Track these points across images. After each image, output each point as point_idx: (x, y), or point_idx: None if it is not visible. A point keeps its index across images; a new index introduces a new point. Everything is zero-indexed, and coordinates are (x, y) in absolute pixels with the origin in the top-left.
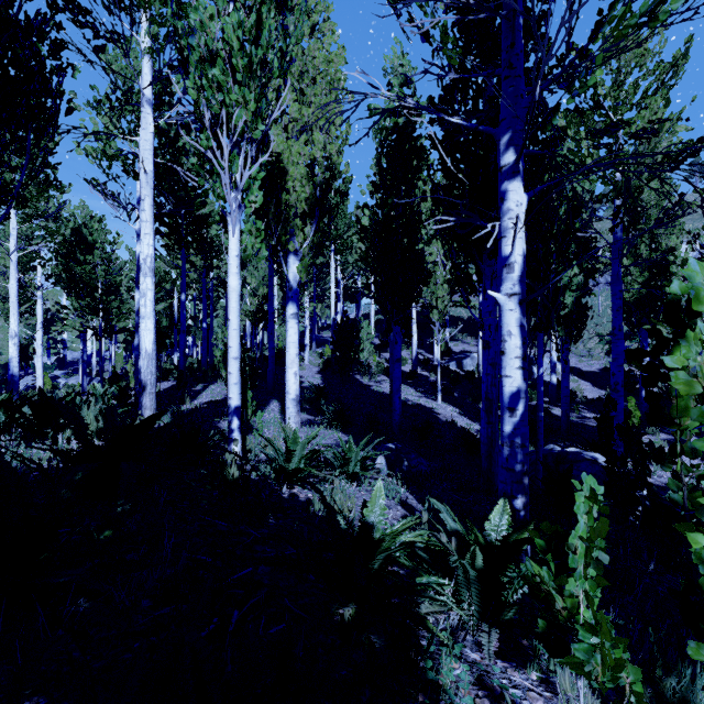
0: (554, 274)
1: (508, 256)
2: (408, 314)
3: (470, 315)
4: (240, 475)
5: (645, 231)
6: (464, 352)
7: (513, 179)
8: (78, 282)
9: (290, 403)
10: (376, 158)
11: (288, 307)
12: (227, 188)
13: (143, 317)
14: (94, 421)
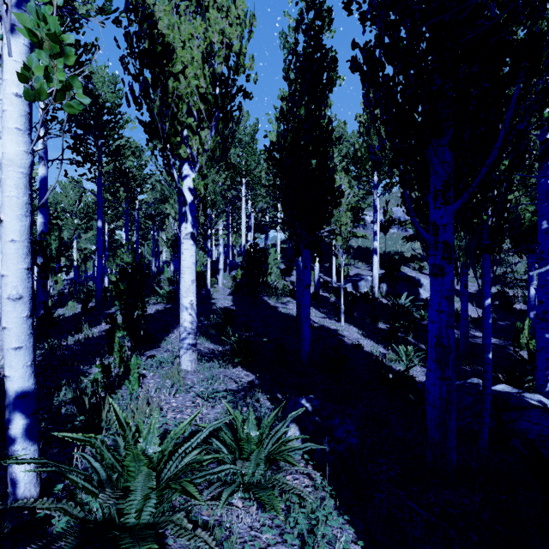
0: (507, 182)
1: None
2: (318, 237)
3: (359, 244)
4: None
5: None
6: (357, 275)
7: None
8: None
9: (185, 337)
10: (284, 71)
11: (183, 226)
12: None
13: None
14: None
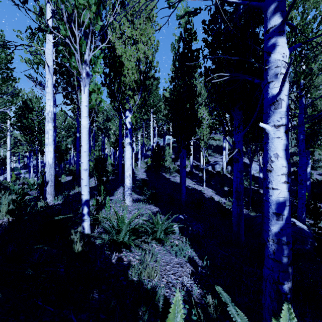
0: None
1: (276, 96)
2: (189, 143)
3: (217, 143)
4: (82, 249)
5: (317, 98)
6: (215, 161)
7: (279, 37)
8: (25, 127)
9: (127, 190)
10: (173, 62)
11: (126, 139)
12: (79, 62)
13: (47, 144)
14: (7, 205)
